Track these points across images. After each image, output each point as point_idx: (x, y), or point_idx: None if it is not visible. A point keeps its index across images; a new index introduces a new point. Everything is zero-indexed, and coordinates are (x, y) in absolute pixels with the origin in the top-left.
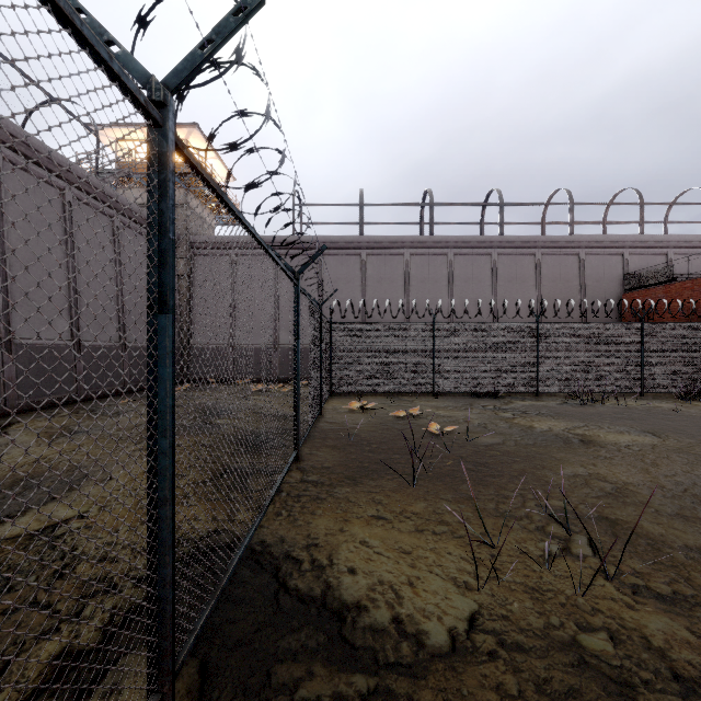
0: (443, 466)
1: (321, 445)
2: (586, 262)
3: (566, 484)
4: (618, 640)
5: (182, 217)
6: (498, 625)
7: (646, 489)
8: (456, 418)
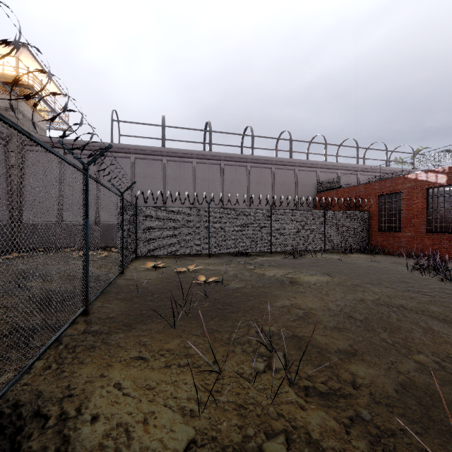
0: (201, 307)
1: (114, 298)
2: (298, 174)
3: (277, 313)
4: (291, 440)
5: (13, 119)
6: (207, 450)
7: (321, 311)
8: (219, 271)
